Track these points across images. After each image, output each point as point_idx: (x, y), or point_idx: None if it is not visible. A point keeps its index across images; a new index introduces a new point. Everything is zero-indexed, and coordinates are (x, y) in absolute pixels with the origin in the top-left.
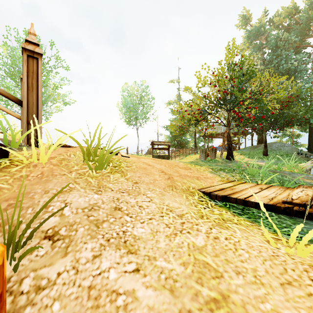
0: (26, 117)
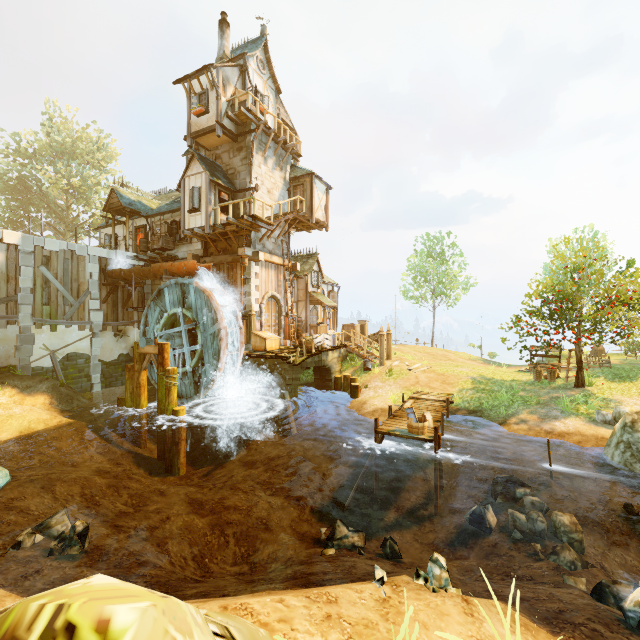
0: (379, 356)
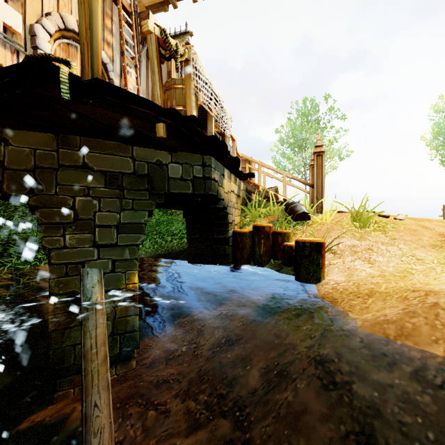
0: (315, 195)
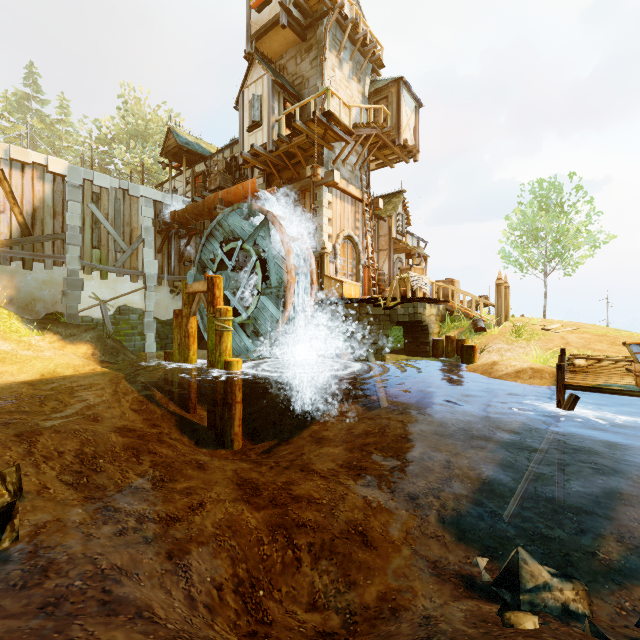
0: (496, 313)
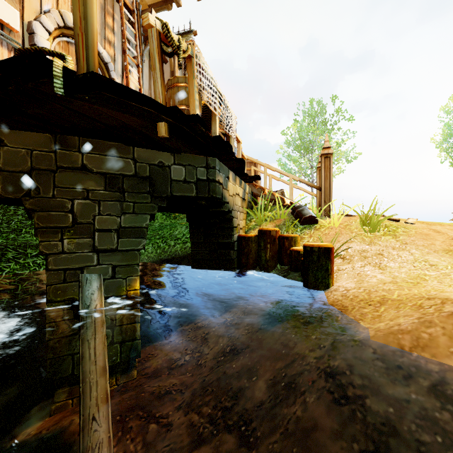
0: (323, 198)
